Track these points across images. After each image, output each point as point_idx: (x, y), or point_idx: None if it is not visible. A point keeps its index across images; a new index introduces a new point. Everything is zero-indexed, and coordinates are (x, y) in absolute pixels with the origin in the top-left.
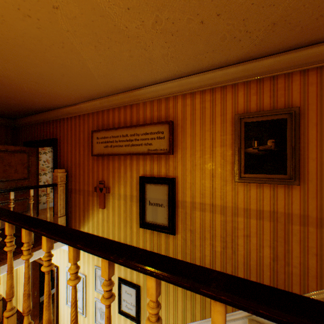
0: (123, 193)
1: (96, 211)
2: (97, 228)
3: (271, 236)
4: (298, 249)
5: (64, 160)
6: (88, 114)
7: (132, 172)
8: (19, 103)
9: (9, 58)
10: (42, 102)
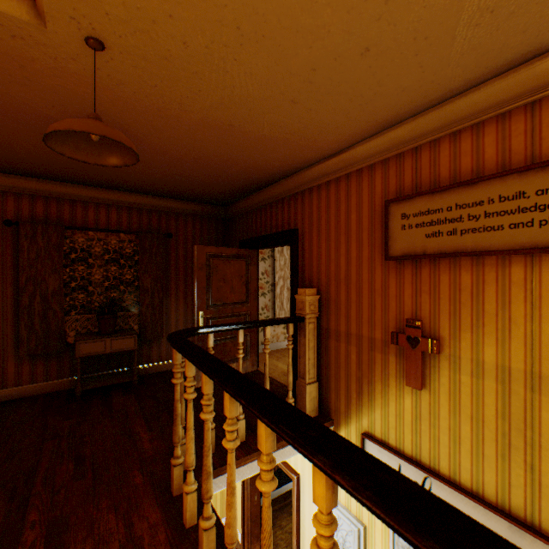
0: (494, 362)
1: (395, 391)
2: (396, 430)
3: None
4: None
5: (311, 270)
6: (371, 166)
7: (534, 305)
8: (243, 169)
9: (266, 32)
10: (280, 158)
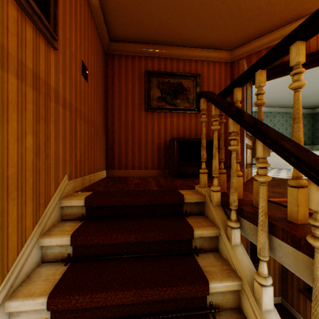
0: None
1: None
2: None
3: (35, 115)
4: (55, 135)
5: None
6: None
7: None
8: None
9: None
10: None
